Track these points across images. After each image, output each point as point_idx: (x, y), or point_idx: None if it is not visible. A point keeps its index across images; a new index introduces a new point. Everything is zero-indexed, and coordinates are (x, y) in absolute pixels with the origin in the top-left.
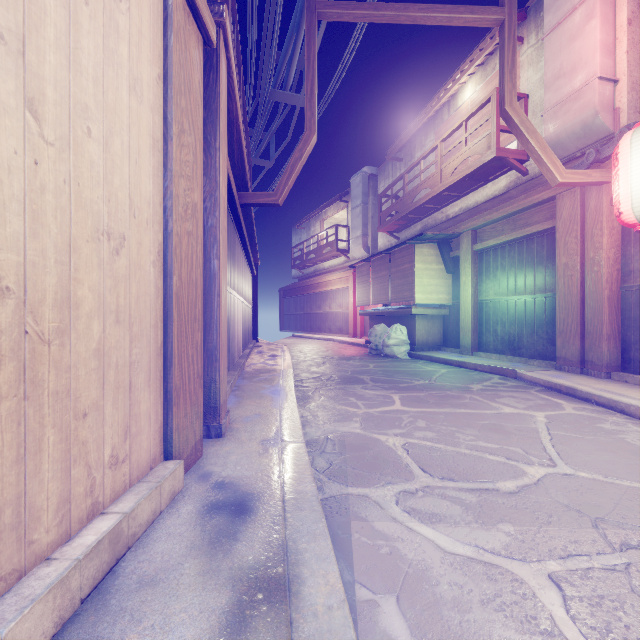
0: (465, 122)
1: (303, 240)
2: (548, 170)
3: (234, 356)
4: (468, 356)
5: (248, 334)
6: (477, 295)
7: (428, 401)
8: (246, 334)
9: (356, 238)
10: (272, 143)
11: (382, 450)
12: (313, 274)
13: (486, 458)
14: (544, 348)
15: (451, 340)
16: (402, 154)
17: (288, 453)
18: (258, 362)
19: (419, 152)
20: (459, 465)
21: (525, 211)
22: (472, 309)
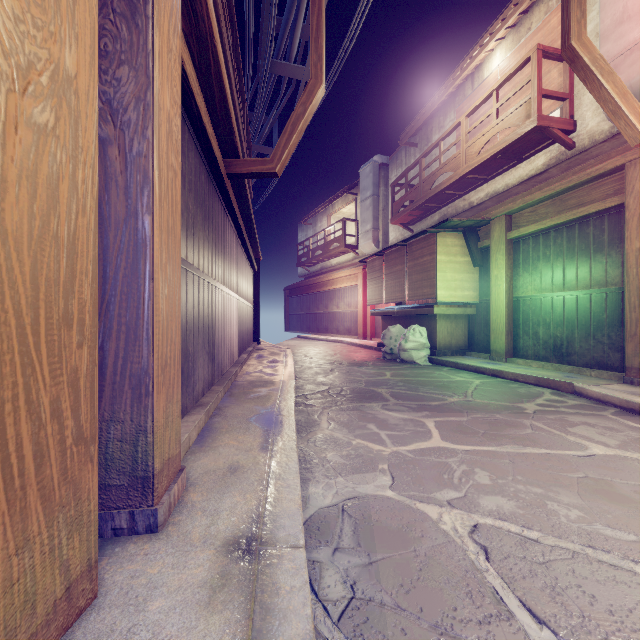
0: (496, 90)
1: (309, 236)
2: (628, 124)
3: (223, 365)
4: (502, 363)
5: (247, 336)
6: (512, 291)
7: (476, 431)
8: (244, 336)
9: (366, 232)
10: (275, 129)
11: (439, 546)
12: (320, 272)
13: (635, 574)
14: (604, 355)
15: (478, 343)
16: (417, 139)
17: (270, 588)
18: (254, 370)
19: (437, 135)
20: (596, 597)
21: (577, 188)
22: (506, 308)
